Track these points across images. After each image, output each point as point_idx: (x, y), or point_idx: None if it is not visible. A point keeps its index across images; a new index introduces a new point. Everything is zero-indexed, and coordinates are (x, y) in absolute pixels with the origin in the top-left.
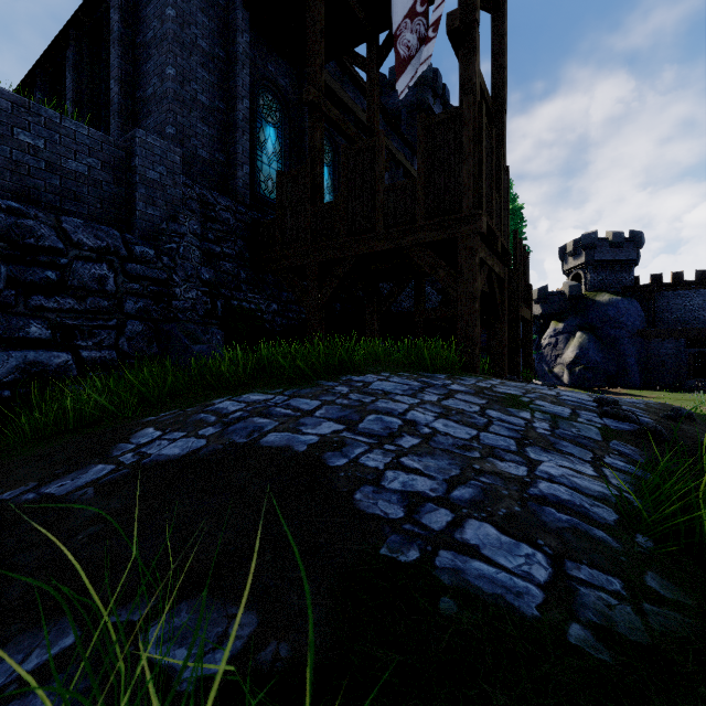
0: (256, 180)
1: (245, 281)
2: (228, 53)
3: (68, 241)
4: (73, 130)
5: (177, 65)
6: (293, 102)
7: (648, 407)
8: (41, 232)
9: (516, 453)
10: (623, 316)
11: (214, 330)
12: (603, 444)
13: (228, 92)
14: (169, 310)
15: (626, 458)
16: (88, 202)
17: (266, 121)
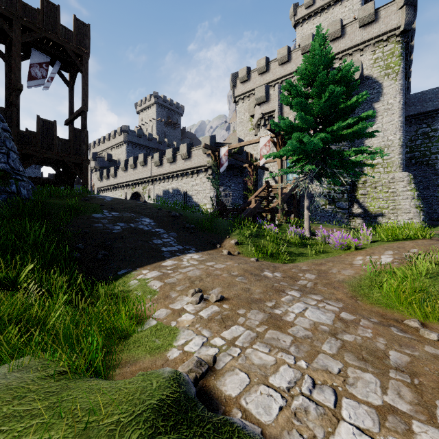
0: None
1: None
2: None
3: None
4: None
5: None
6: None
7: None
8: None
9: None
10: None
11: None
12: None
13: None
14: None
15: None
16: None
17: None
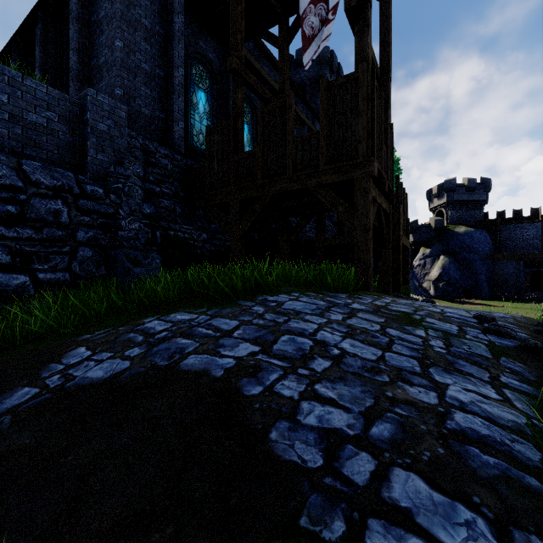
0: (190, 134)
1: (180, 215)
2: (167, 31)
3: (28, 180)
4: (33, 88)
5: (124, 39)
6: (220, 72)
7: (517, 322)
8: (3, 172)
9: (422, 376)
10: (476, 243)
11: (154, 255)
12: (495, 361)
13: (167, 62)
14: (115, 239)
15: (518, 376)
16: (47, 148)
17: (198, 87)
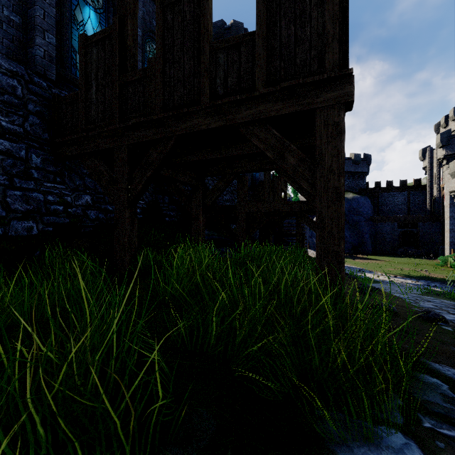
0: (70, 60)
1: (39, 167)
2: None
3: None
4: None
5: None
6: None
7: None
8: None
9: None
10: (361, 207)
11: None
12: None
13: None
14: None
15: None
16: None
17: (84, 1)
